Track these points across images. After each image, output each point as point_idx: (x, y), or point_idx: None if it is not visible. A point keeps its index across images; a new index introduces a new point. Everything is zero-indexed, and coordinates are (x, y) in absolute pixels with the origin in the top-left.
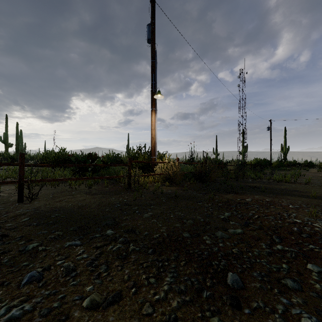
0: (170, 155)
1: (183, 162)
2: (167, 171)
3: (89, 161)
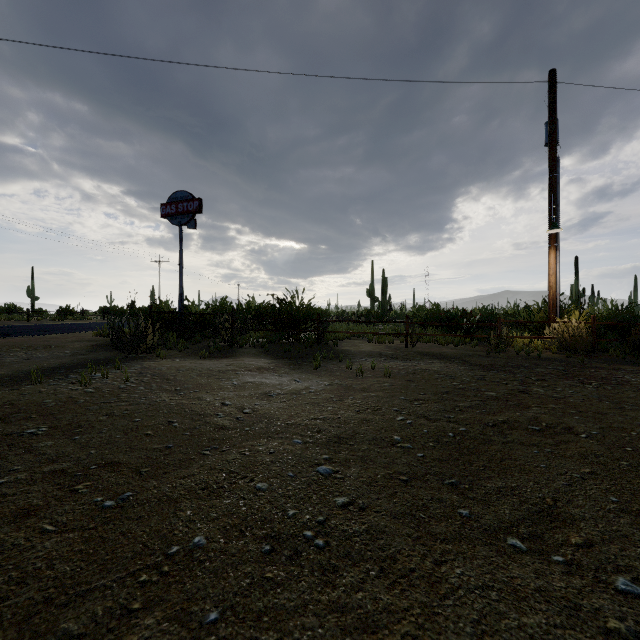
0: (586, 311)
1: (609, 323)
2: (560, 334)
3: (463, 320)
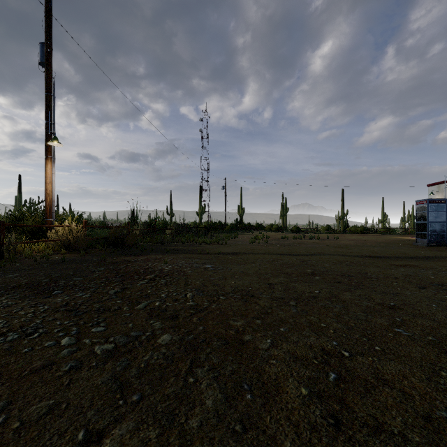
0: (77, 216)
1: (94, 226)
2: (65, 237)
3: None
